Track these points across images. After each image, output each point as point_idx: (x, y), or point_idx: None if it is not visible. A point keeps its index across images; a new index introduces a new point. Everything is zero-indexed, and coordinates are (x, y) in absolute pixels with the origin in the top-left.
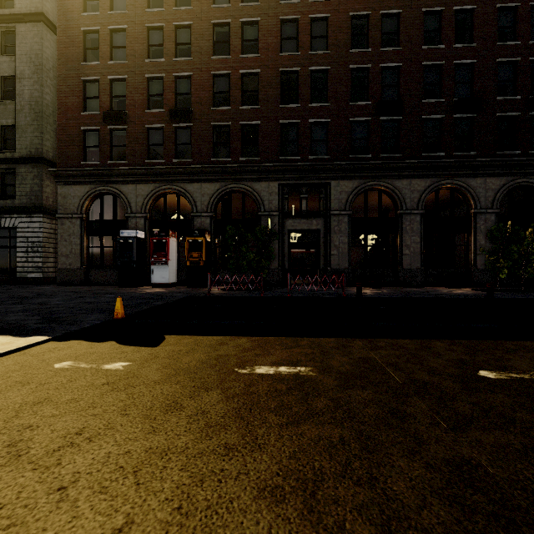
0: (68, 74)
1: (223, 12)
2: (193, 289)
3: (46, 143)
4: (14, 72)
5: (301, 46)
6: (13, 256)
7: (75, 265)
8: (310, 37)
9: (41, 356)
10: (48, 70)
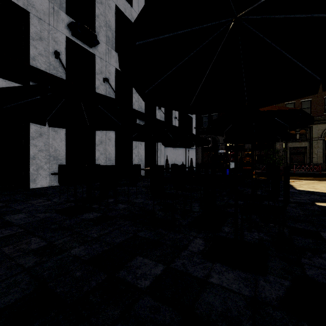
0: None
1: None
2: None
3: None
4: None
5: None
6: None
7: (199, 162)
8: None
9: None
10: None
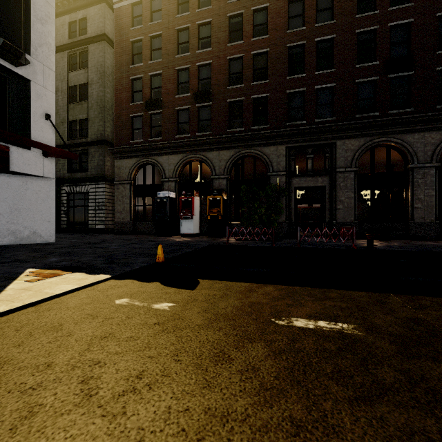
0: (121, 76)
1: (237, 5)
2: (213, 239)
3: (107, 130)
4: (87, 80)
5: (307, 21)
6: (87, 213)
7: (126, 219)
8: (316, 11)
9: (105, 292)
10: (109, 75)
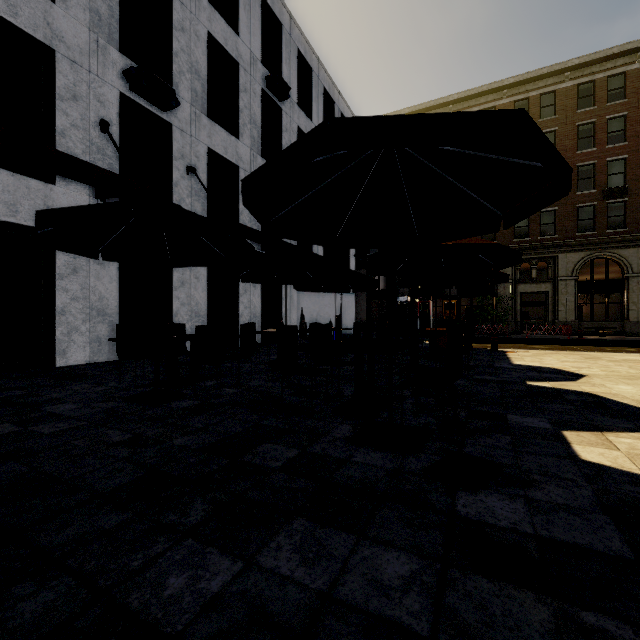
0: None
1: None
2: None
3: None
4: None
5: None
6: None
7: (363, 319)
8: None
9: None
10: None
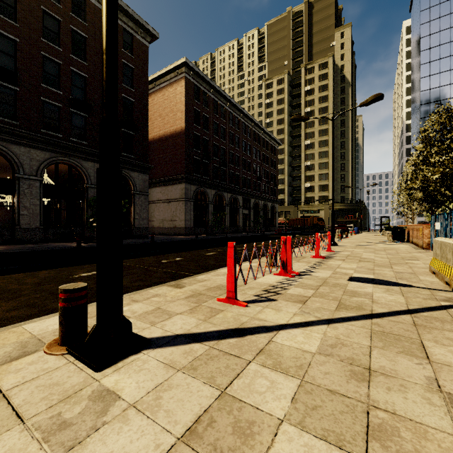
0: None
1: None
2: None
3: None
4: None
5: None
6: None
7: None
8: None
9: None
10: None
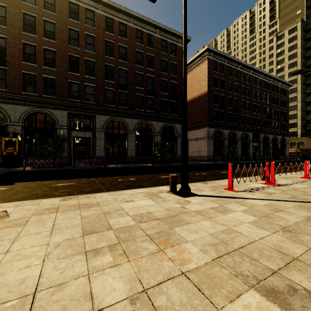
0: None
1: (31, 8)
2: (10, 169)
3: None
4: None
5: (80, 45)
6: None
7: None
8: (85, 42)
9: None
10: None
